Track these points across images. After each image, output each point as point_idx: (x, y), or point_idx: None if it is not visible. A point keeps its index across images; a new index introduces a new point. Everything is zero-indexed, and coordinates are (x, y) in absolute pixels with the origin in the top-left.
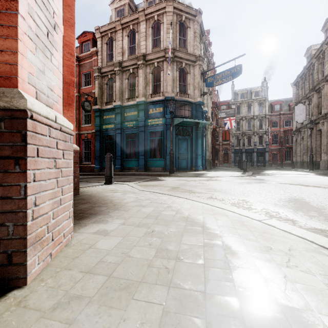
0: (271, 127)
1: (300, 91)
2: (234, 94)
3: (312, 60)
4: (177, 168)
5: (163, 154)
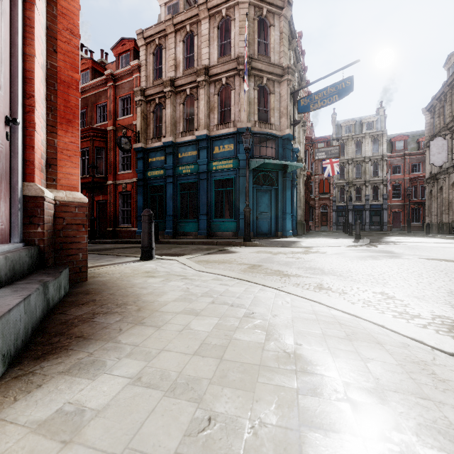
0: (391, 173)
1: (437, 120)
2: (337, 127)
3: None
4: (255, 233)
5: (234, 212)
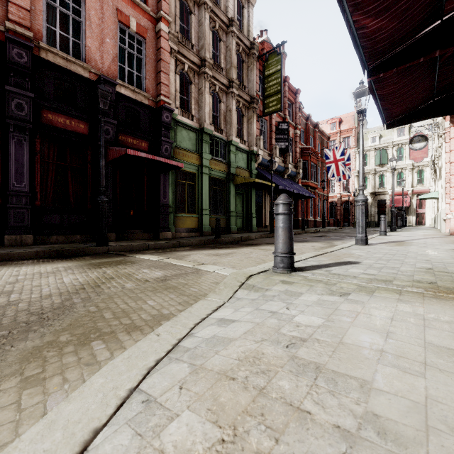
0: None
1: None
2: None
3: None
4: None
5: None
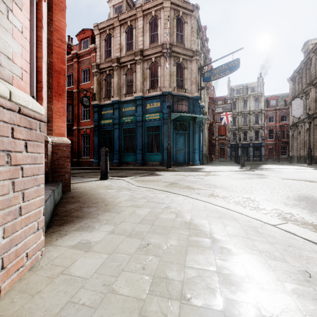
0: (267, 122)
1: (297, 86)
2: (231, 90)
3: (309, 55)
4: (174, 162)
5: (160, 148)
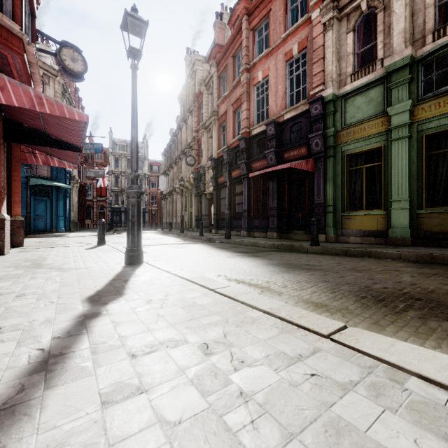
0: (151, 187)
1: (166, 163)
2: (113, 143)
3: (170, 142)
4: (33, 230)
5: None
